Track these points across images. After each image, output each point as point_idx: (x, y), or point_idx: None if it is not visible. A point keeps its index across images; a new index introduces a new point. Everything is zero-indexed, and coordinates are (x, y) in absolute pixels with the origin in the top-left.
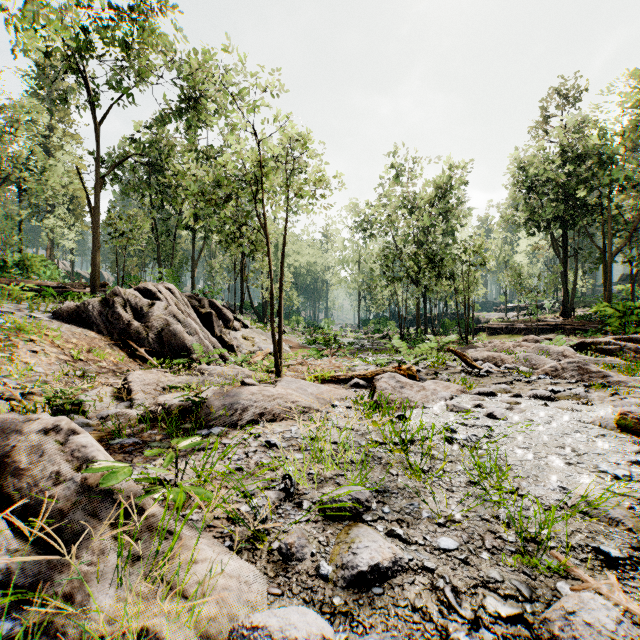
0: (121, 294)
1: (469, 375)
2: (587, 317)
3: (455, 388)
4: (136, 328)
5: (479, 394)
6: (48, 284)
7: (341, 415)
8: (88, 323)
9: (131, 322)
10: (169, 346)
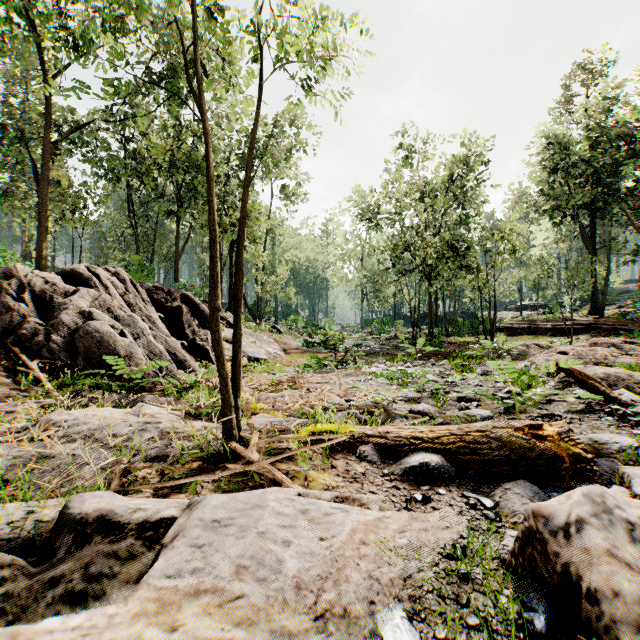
0: (20, 276)
1: (622, 421)
2: (628, 315)
3: None
4: (32, 328)
5: None
6: None
7: None
8: None
9: (27, 318)
10: (86, 356)
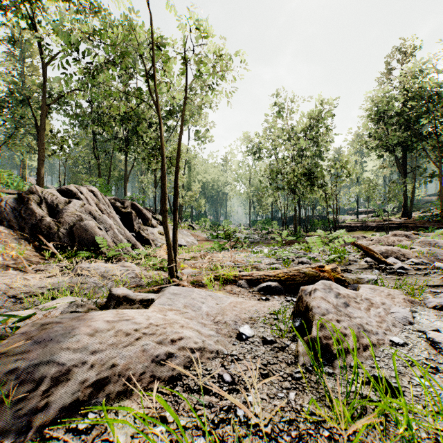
0: (38, 192)
1: (383, 272)
2: (426, 217)
3: (399, 297)
4: (48, 223)
5: (441, 308)
6: (11, 192)
7: (259, 369)
8: (1, 218)
9: (44, 218)
10: (79, 240)
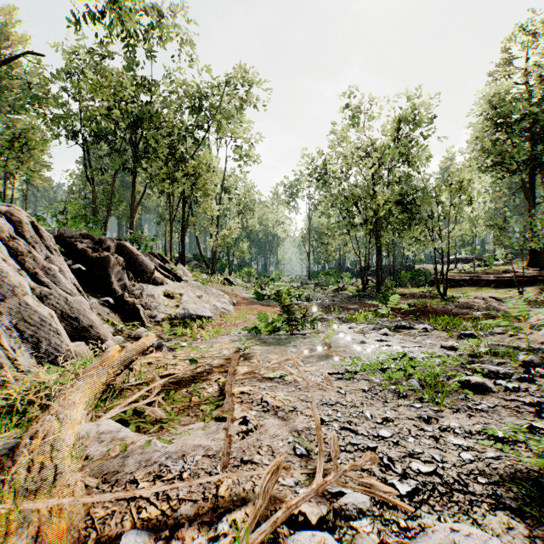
0: None
1: None
2: None
3: None
4: None
5: None
6: None
7: None
8: None
9: None
10: None
